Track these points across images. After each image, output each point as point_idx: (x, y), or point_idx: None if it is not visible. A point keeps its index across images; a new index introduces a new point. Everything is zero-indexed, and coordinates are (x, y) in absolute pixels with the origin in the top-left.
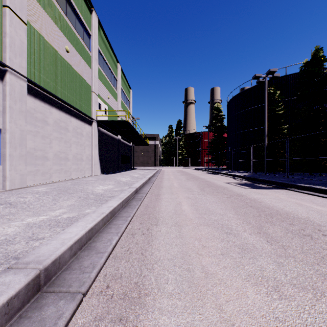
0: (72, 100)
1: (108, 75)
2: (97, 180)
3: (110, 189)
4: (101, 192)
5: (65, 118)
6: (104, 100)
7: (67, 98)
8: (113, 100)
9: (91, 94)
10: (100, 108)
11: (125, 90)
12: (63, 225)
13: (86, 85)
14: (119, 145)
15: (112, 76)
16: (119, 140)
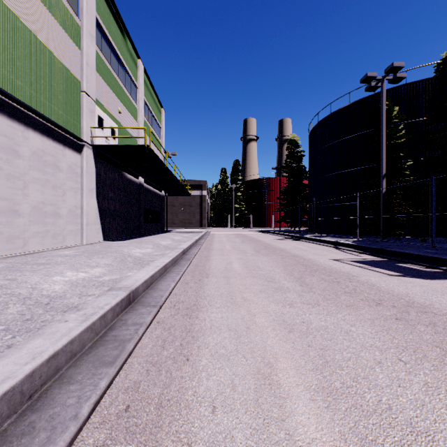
0: (29, 97)
1: (120, 74)
2: (79, 254)
3: (90, 278)
4: (59, 290)
5: (9, 128)
6: (110, 114)
7: (14, 89)
8: (130, 118)
9: (81, 96)
10: (102, 125)
11: (152, 106)
12: None
13: (67, 75)
14: (140, 194)
15: (128, 78)
16: (140, 185)
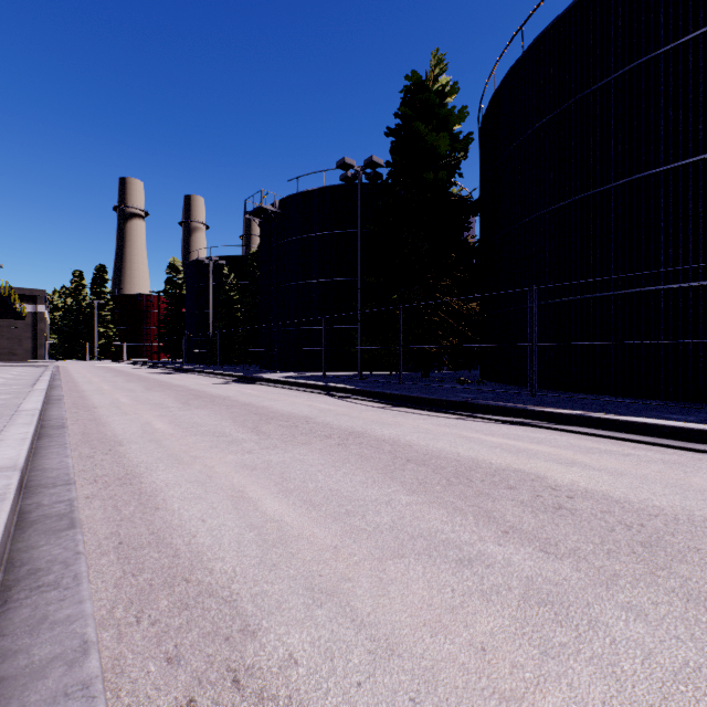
0: None
1: None
2: None
3: (5, 382)
4: (1, 383)
5: None
6: None
7: None
8: None
9: None
10: None
11: None
12: (13, 389)
13: None
14: None
15: None
16: None
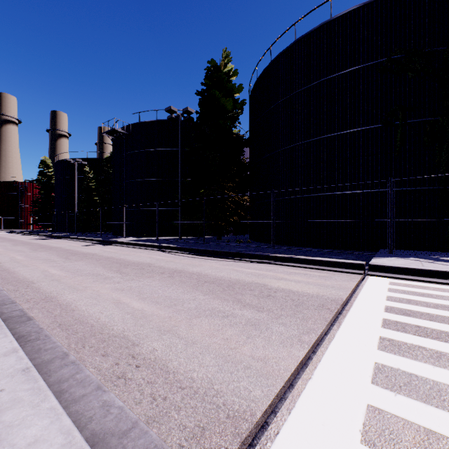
0: None
1: None
2: None
3: None
4: None
5: None
6: None
7: None
8: None
9: None
10: None
11: None
12: None
13: None
14: None
15: None
16: None
